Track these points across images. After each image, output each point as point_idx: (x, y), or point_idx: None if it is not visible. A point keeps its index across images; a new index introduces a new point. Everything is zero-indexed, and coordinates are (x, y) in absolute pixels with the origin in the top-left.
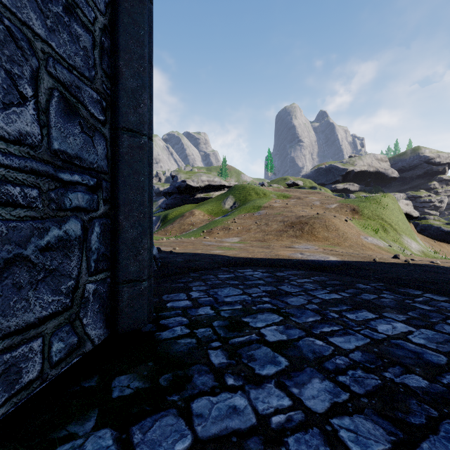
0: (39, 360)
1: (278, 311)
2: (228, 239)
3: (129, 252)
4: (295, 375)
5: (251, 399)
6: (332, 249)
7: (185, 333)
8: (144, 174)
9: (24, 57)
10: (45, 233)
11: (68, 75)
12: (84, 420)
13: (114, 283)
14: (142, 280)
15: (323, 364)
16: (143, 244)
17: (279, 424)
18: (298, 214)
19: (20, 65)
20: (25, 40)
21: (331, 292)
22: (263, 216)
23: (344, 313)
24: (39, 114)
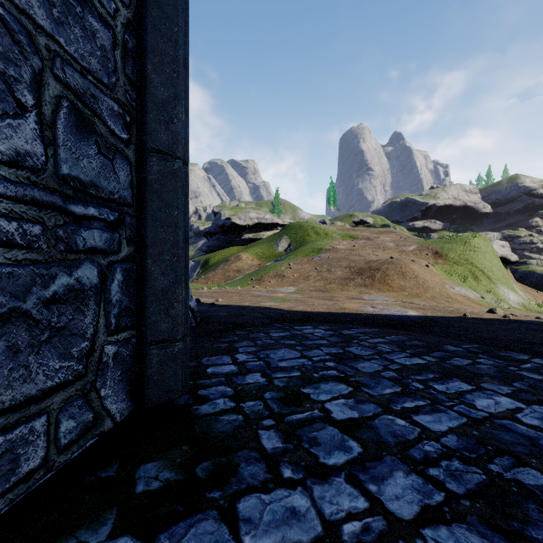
0: (43, 443)
1: (347, 380)
2: (282, 288)
3: (159, 305)
4: (372, 465)
5: (315, 499)
6: (411, 301)
7: (230, 407)
8: (178, 206)
9: (22, 55)
10: (50, 281)
11: (81, 81)
12: (98, 523)
13: (140, 344)
14: (175, 340)
15: (408, 451)
16: (176, 295)
17: (353, 535)
18: (367, 258)
19: (18, 64)
20: (24, 33)
21: (412, 356)
22: (324, 260)
23: (430, 384)
24: (43, 129)
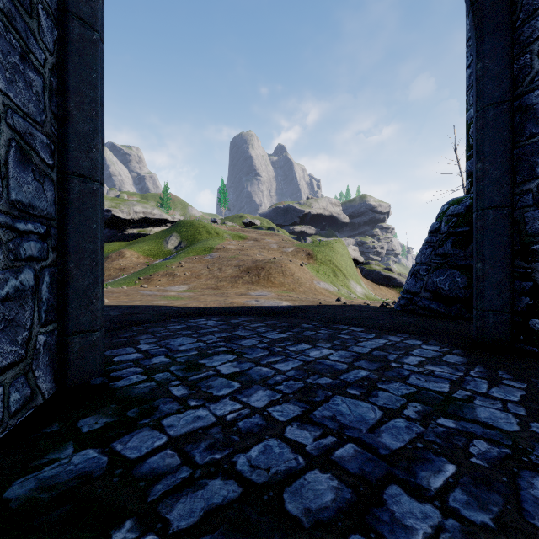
0: (0, 409)
1: (233, 352)
2: (174, 287)
3: (80, 302)
4: (245, 391)
5: (211, 410)
6: (288, 295)
7: (143, 379)
8: (97, 221)
9: None
10: (5, 283)
11: (23, 123)
12: (61, 450)
13: (62, 335)
14: (94, 330)
15: (267, 381)
16: (95, 293)
17: (232, 418)
18: (255, 258)
19: None
20: None
21: (280, 333)
22: (216, 259)
23: (287, 347)
24: (0, 167)
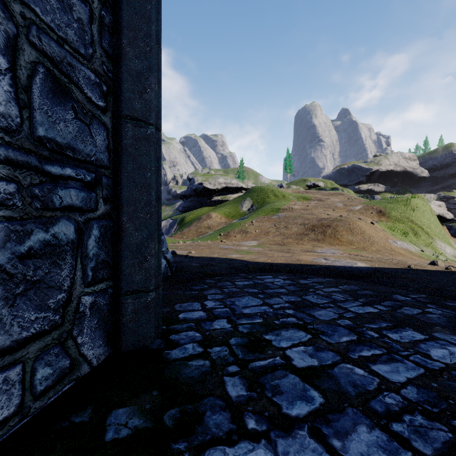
0: (18, 391)
1: (305, 327)
2: (246, 242)
3: (133, 259)
4: (334, 418)
5: (279, 454)
6: (358, 253)
7: (198, 353)
8: (151, 169)
9: None
10: (26, 236)
11: (58, 49)
12: None
13: (116, 294)
14: (148, 290)
15: (369, 403)
16: (149, 249)
17: None
18: (319, 217)
19: None
20: None
21: (365, 305)
22: (282, 218)
23: (384, 332)
24: (18, 92)
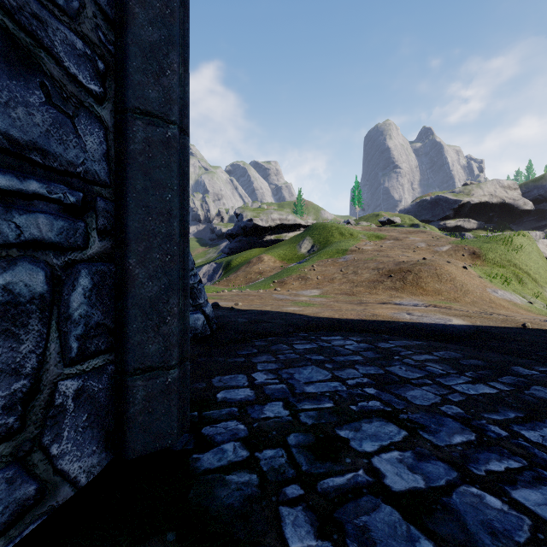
0: None
1: (396, 418)
2: (306, 291)
3: (145, 321)
4: None
5: None
6: (449, 306)
7: (241, 459)
8: (172, 188)
9: None
10: None
11: None
12: None
13: (120, 373)
14: (168, 366)
15: None
16: (170, 306)
17: None
18: (397, 260)
19: None
20: None
21: (476, 382)
22: (350, 262)
23: (515, 428)
24: None
